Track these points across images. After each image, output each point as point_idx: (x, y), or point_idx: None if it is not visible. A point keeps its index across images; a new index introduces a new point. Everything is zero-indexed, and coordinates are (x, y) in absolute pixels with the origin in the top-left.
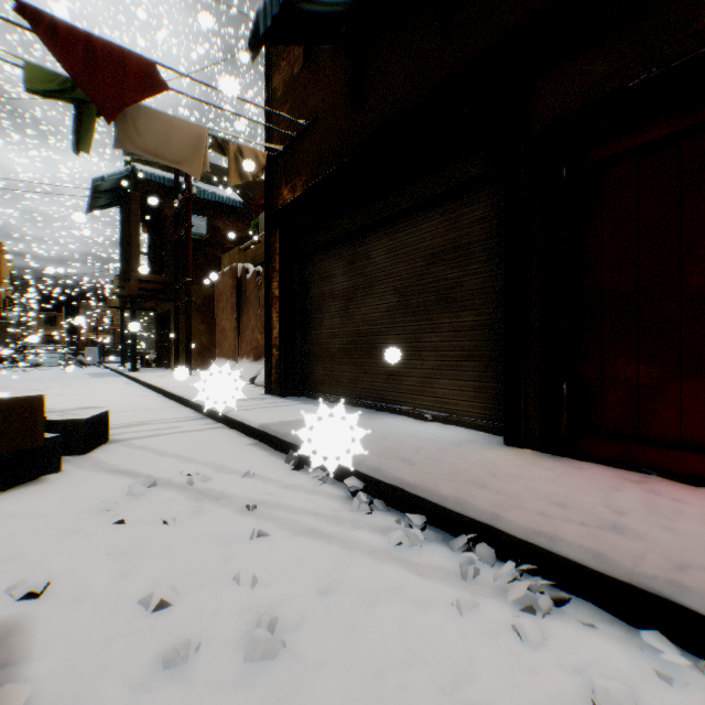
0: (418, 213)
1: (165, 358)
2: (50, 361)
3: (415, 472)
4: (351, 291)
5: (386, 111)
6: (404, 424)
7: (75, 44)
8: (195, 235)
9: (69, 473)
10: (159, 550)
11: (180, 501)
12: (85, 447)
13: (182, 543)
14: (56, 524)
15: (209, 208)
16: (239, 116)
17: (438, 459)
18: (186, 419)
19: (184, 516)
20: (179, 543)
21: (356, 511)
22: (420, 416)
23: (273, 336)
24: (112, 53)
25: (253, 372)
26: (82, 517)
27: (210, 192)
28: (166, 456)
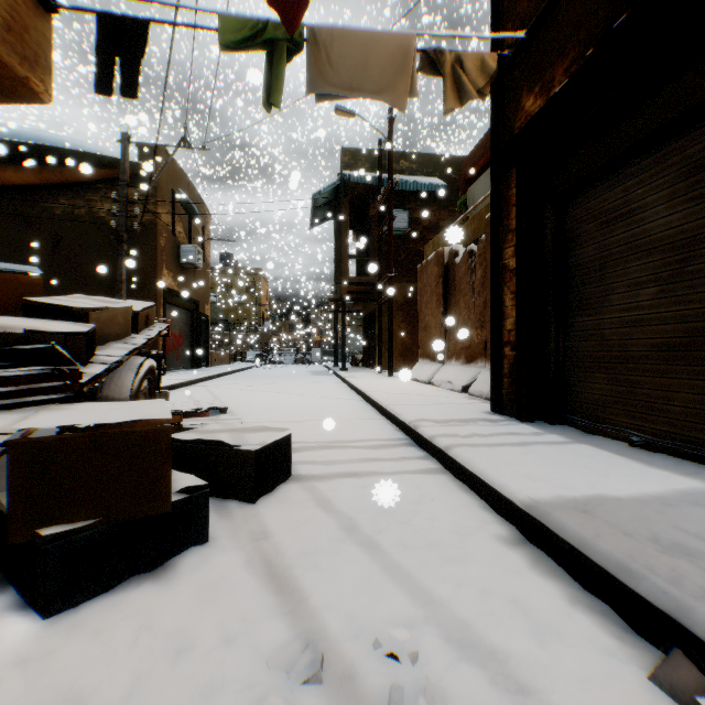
0: None
1: (370, 358)
2: (287, 360)
3: None
4: (697, 226)
5: None
6: None
7: None
8: (397, 230)
9: (214, 550)
10: None
11: None
12: (253, 492)
13: None
14: None
15: (411, 201)
16: None
17: None
18: (388, 443)
19: None
20: None
21: None
22: None
23: (505, 329)
24: None
25: (466, 378)
26: None
27: (412, 182)
28: (355, 539)
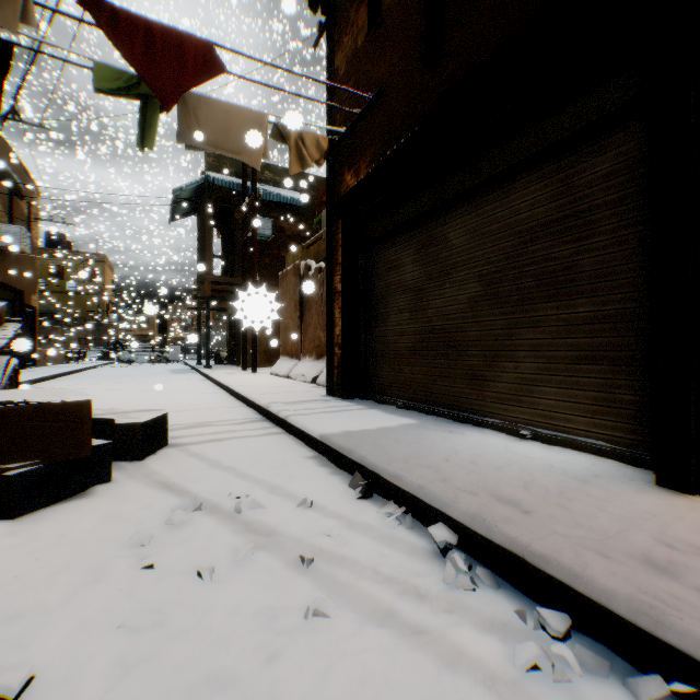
0: (510, 179)
1: (235, 356)
2: (141, 358)
3: (537, 528)
4: (423, 281)
5: (469, 59)
6: (495, 442)
7: (134, 32)
8: (261, 236)
9: (119, 484)
10: (182, 626)
11: (222, 538)
12: (140, 453)
13: (212, 618)
14: (80, 562)
15: (275, 210)
16: (299, 96)
17: (564, 506)
18: (246, 421)
19: (223, 564)
20: (208, 617)
21: (450, 582)
22: (513, 432)
23: (335, 334)
24: (170, 38)
25: (315, 371)
26: (110, 552)
27: (276, 193)
28: (219, 468)
